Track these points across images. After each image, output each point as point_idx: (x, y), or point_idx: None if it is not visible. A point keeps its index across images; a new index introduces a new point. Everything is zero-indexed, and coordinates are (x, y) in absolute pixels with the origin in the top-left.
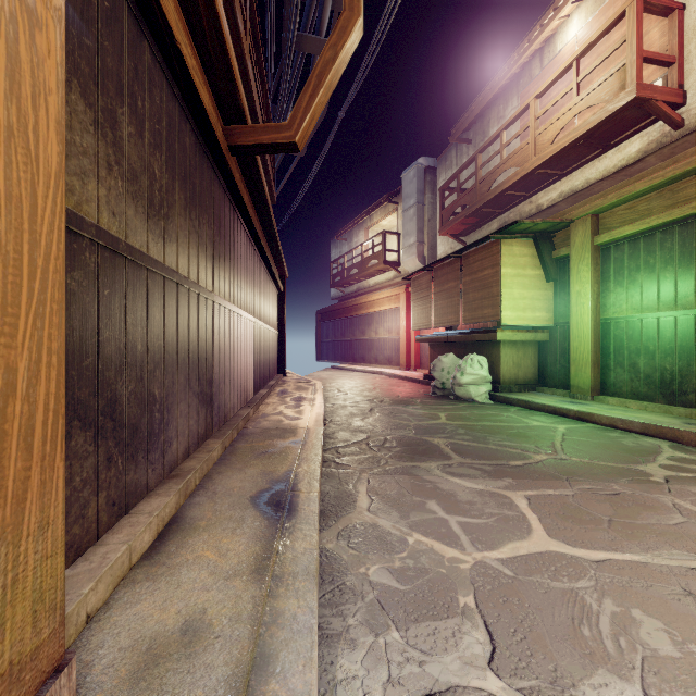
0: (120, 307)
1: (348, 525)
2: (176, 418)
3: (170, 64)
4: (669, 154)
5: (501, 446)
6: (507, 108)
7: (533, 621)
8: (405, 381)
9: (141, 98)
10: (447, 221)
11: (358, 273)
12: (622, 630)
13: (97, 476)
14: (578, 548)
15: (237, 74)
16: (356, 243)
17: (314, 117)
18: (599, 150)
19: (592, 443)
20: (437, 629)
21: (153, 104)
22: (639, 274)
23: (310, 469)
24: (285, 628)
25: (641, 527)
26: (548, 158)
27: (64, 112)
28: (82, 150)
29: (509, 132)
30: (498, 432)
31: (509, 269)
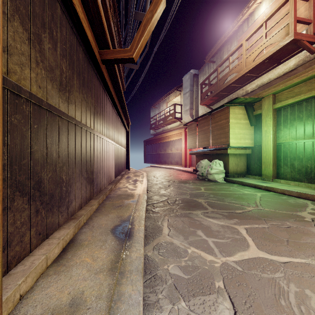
0: (43, 134)
1: (158, 243)
2: (74, 190)
3: (71, 16)
4: (308, 66)
5: (231, 203)
6: (231, 46)
7: (254, 296)
8: (184, 172)
9: (55, 31)
10: (204, 98)
11: (163, 123)
12: (301, 301)
13: (30, 220)
14: (273, 255)
15: (105, 24)
16: (162, 109)
17: (142, 46)
18: (275, 64)
19: (274, 201)
20: (205, 300)
21: (62, 35)
22: (295, 122)
23: (140, 214)
24: (125, 302)
25: (303, 244)
26: (251, 68)
27: (1, 22)
28: (21, 52)
29: (232, 57)
30: (229, 196)
31: (233, 120)
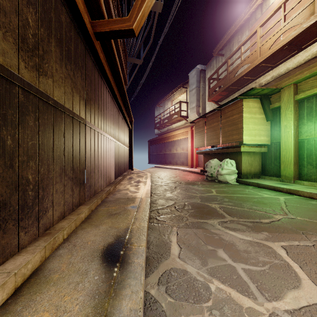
0: None
1: (165, 271)
2: (52, 194)
3: None
4: None
5: (252, 209)
6: (242, 36)
7: None
8: (191, 173)
9: None
10: (212, 94)
11: (167, 122)
12: None
13: None
14: None
15: None
16: (166, 107)
17: (144, 15)
18: (295, 52)
19: (304, 207)
20: None
21: None
22: None
23: (140, 226)
24: None
25: None
26: (267, 57)
27: None
28: None
29: (244, 48)
30: (247, 200)
31: (247, 114)
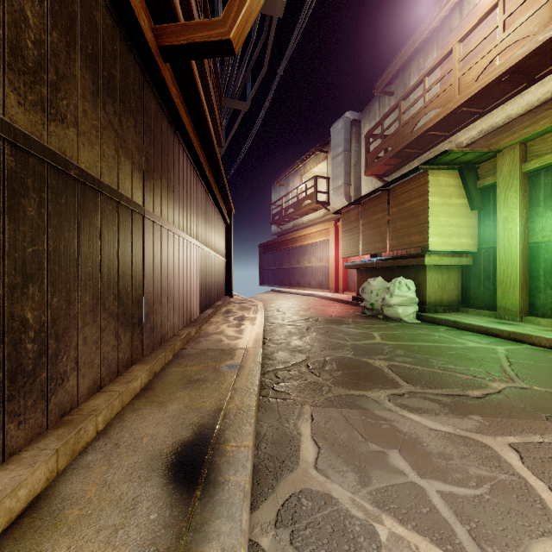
0: None
1: (290, 497)
2: (76, 346)
3: None
4: None
5: (448, 370)
6: (427, 60)
7: None
8: (335, 302)
9: None
10: (372, 163)
11: (294, 212)
12: None
13: None
14: None
15: None
16: (292, 187)
17: (251, 15)
18: (522, 86)
19: (543, 367)
20: None
21: None
22: None
23: (244, 405)
24: None
25: None
26: (472, 95)
27: None
28: None
29: (429, 81)
30: (438, 353)
31: (436, 198)
